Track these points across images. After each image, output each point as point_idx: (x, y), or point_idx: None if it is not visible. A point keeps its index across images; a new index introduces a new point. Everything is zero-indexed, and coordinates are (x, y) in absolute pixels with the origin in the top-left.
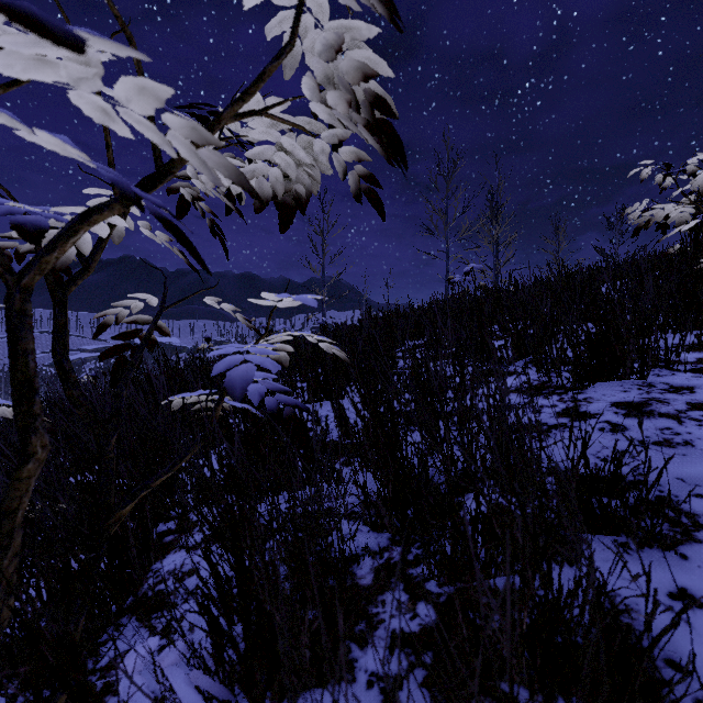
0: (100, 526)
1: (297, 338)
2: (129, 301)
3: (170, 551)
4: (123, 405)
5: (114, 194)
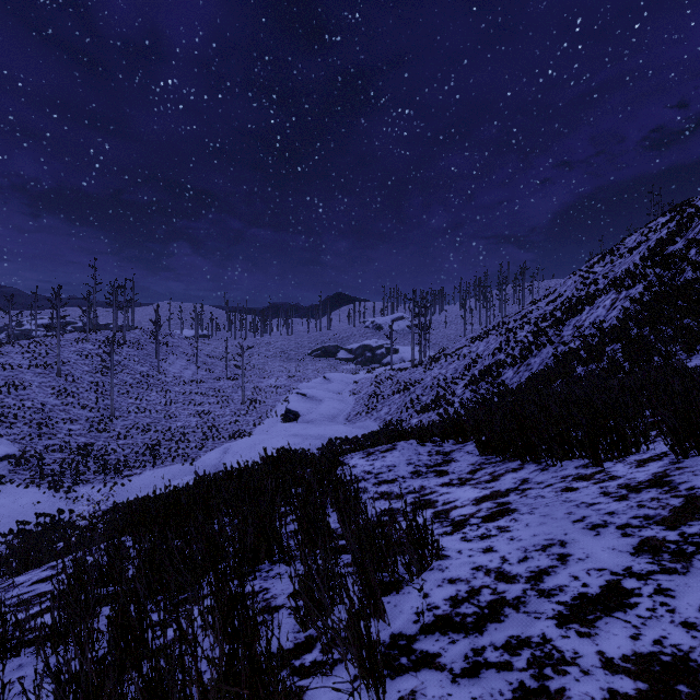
0: None
1: None
2: None
3: None
4: None
5: None
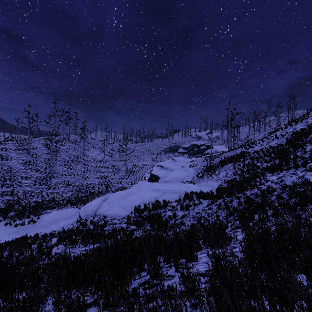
0: None
1: None
2: None
3: None
4: None
5: None
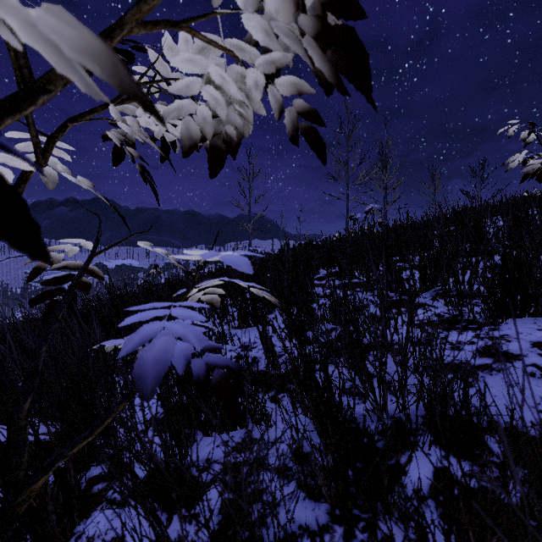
0: (6, 507)
1: (228, 267)
2: (61, 246)
3: (97, 507)
4: (41, 363)
5: (31, 137)
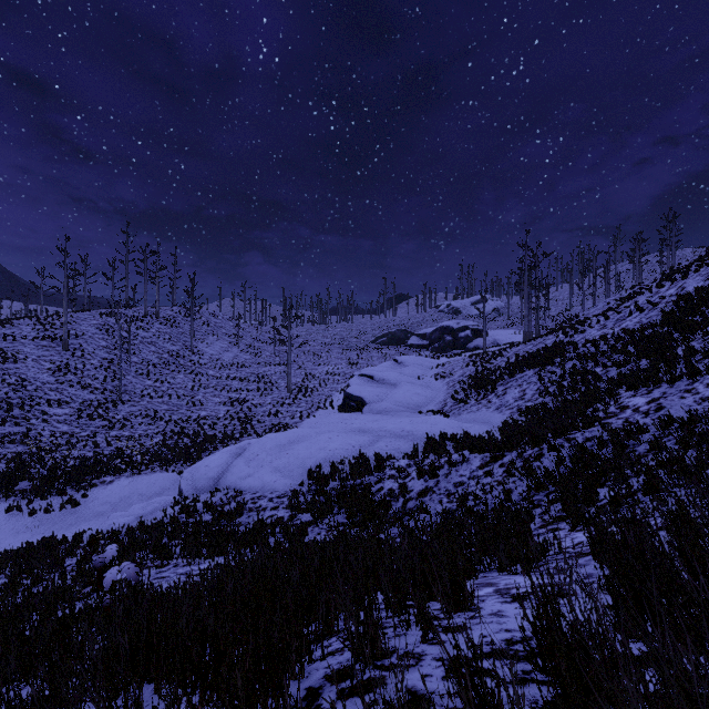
0: None
1: None
2: None
3: None
4: None
5: None
